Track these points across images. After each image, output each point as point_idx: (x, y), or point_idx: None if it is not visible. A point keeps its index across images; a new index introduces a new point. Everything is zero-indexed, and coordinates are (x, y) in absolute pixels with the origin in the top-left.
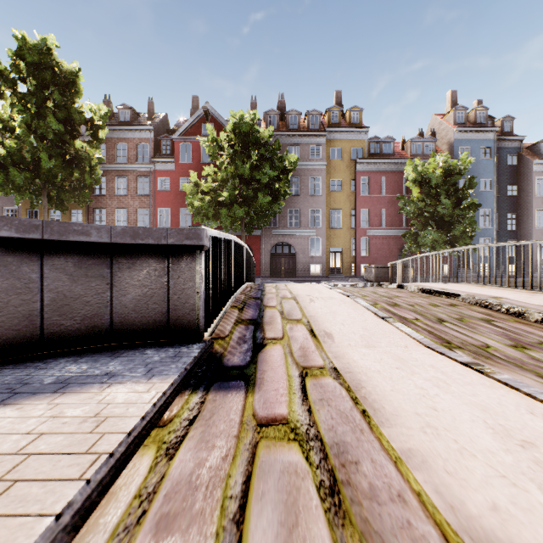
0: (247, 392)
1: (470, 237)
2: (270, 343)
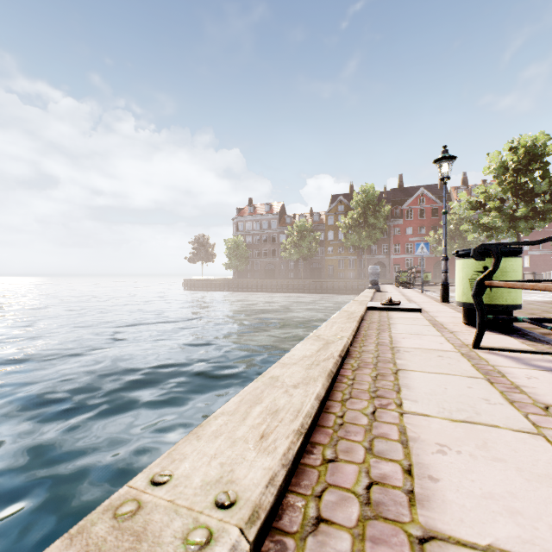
0: None
1: None
2: None
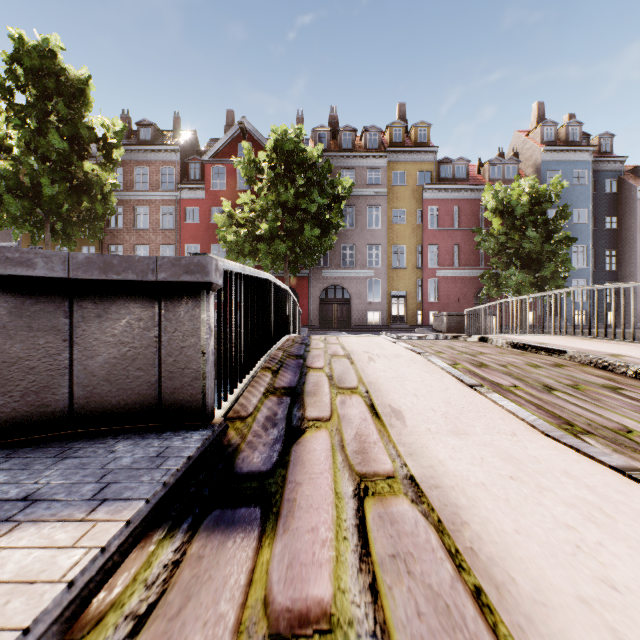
0: (262, 535)
1: (563, 278)
2: (311, 427)
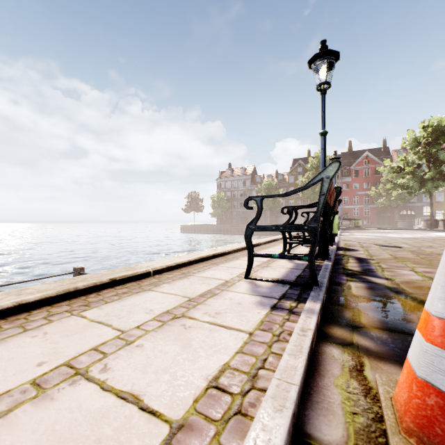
0: None
1: None
2: None
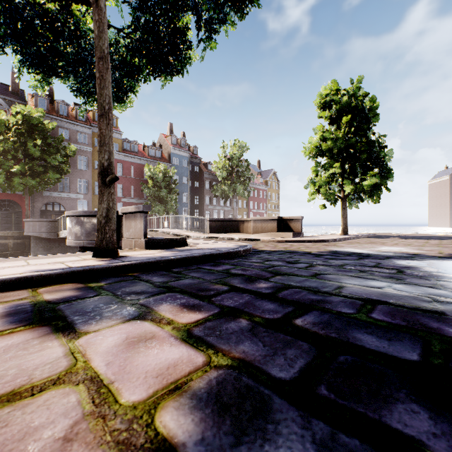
0: None
1: (175, 208)
2: None
